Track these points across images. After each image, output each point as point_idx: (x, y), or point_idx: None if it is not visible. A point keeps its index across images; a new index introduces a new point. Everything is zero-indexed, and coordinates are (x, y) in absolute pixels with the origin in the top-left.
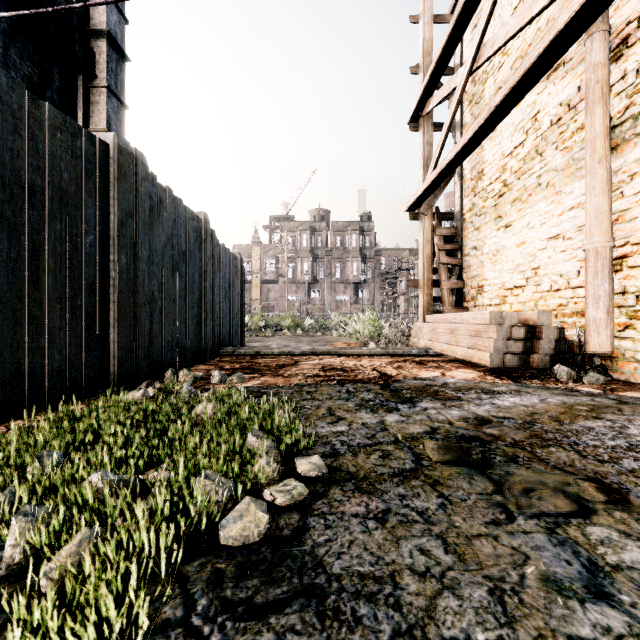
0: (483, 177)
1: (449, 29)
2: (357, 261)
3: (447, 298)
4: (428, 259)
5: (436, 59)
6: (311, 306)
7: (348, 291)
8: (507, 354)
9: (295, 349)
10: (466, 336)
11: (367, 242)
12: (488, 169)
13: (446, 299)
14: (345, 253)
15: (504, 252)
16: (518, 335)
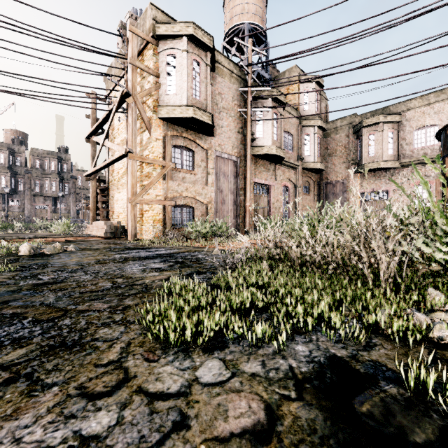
0: (114, 172)
1: (97, 123)
2: (56, 181)
3: (102, 215)
4: (94, 198)
5: (94, 128)
6: (9, 212)
7: (47, 202)
8: (109, 233)
9: (26, 236)
10: (100, 229)
11: (65, 168)
12: (115, 170)
13: (101, 215)
14: (45, 174)
15: (119, 201)
16: (112, 228)
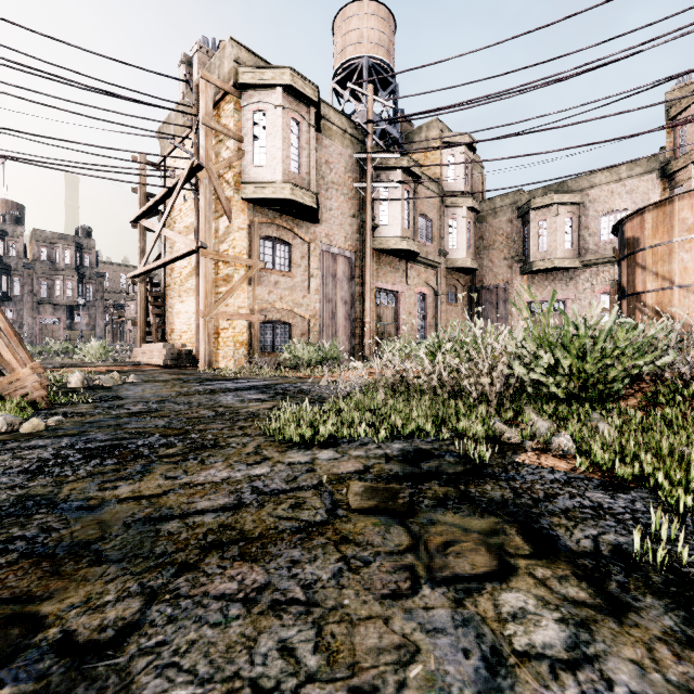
0: (174, 272)
1: (151, 203)
2: (73, 281)
3: (155, 334)
4: (144, 310)
5: (146, 208)
6: None
7: (59, 313)
8: (170, 360)
9: (49, 365)
10: (157, 354)
11: (86, 261)
12: (176, 269)
13: (155, 335)
14: (55, 269)
15: (182, 314)
16: (175, 352)
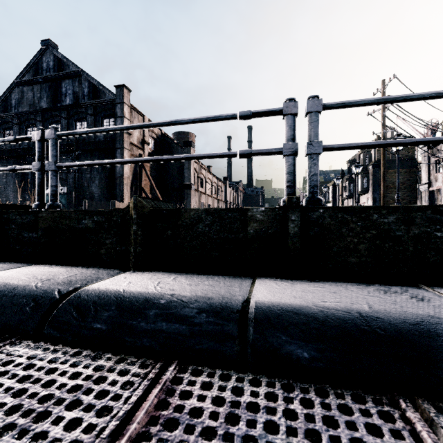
0: None
1: None
2: None
3: None
4: None
5: None
6: None
7: None
8: None
9: None
10: None
11: None
12: None
13: None
14: None
15: None
16: None
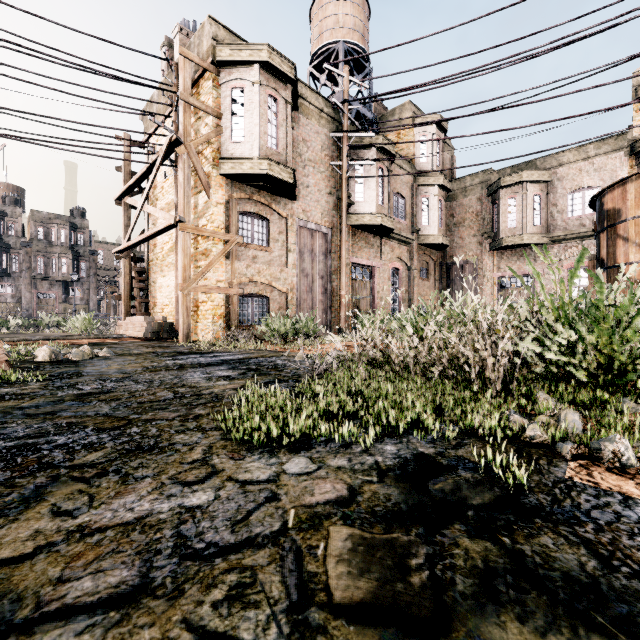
0: (157, 247)
1: (134, 180)
2: (68, 258)
3: (139, 308)
4: (128, 284)
5: (129, 185)
6: None
7: (55, 289)
8: (151, 332)
9: (32, 337)
10: (138, 327)
11: (80, 239)
12: (158, 245)
13: (138, 308)
14: (51, 247)
15: (163, 288)
16: (155, 325)
